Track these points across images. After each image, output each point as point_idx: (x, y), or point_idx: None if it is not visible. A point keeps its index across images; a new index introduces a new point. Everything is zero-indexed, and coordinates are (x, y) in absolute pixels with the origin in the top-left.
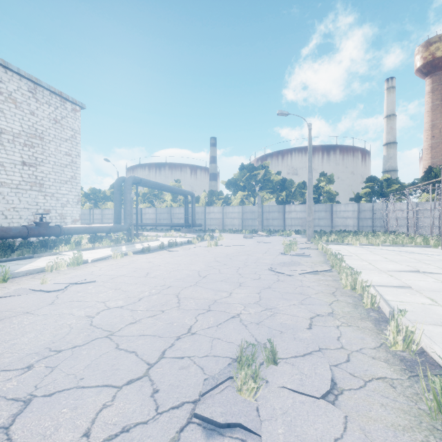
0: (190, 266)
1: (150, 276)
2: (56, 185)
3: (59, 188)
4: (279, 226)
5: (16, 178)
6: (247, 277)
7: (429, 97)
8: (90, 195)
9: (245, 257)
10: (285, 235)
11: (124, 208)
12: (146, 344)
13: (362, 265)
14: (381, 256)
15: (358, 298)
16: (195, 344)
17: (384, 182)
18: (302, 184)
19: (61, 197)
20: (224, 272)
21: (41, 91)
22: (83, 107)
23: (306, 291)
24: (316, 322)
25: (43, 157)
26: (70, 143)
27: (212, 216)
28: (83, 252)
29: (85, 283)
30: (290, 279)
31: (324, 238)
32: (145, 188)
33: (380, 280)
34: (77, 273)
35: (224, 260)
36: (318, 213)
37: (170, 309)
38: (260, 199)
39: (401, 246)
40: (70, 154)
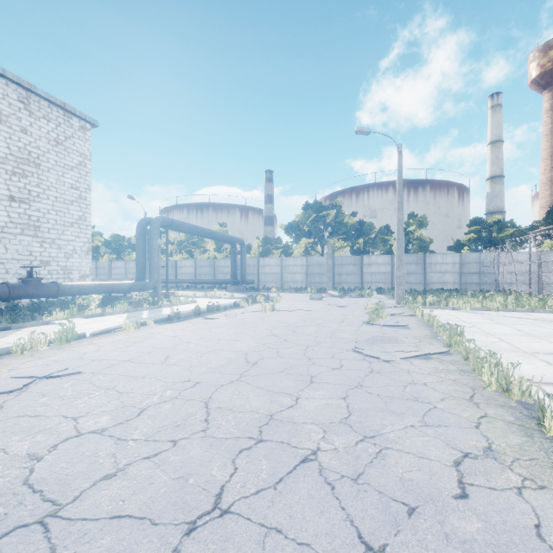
0: (234, 344)
1: (171, 362)
2: (57, 228)
3: (62, 232)
4: (355, 283)
5: (0, 218)
6: (322, 365)
7: (548, 117)
8: (111, 243)
9: (315, 329)
10: (364, 295)
11: (149, 260)
12: (115, 552)
13: (492, 343)
14: (511, 327)
15: (520, 410)
16: (225, 551)
17: (494, 225)
18: (384, 229)
19: (64, 245)
20: (285, 355)
21: (36, 101)
22: (96, 124)
23: (423, 393)
24: (470, 475)
25: (39, 191)
26: (78, 173)
27: (267, 270)
28: (86, 320)
29: (62, 376)
30: (390, 368)
31: (419, 300)
32: (181, 235)
33: (538, 372)
34: (61, 355)
35: (284, 334)
36: (406, 266)
37: (189, 438)
38: (330, 247)
39: (530, 311)
40: (77, 187)
